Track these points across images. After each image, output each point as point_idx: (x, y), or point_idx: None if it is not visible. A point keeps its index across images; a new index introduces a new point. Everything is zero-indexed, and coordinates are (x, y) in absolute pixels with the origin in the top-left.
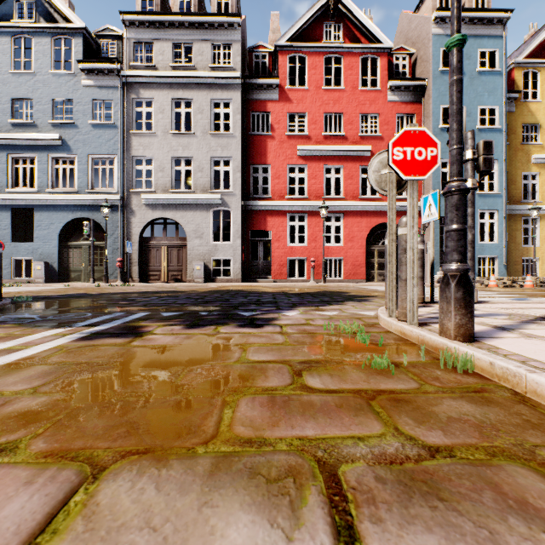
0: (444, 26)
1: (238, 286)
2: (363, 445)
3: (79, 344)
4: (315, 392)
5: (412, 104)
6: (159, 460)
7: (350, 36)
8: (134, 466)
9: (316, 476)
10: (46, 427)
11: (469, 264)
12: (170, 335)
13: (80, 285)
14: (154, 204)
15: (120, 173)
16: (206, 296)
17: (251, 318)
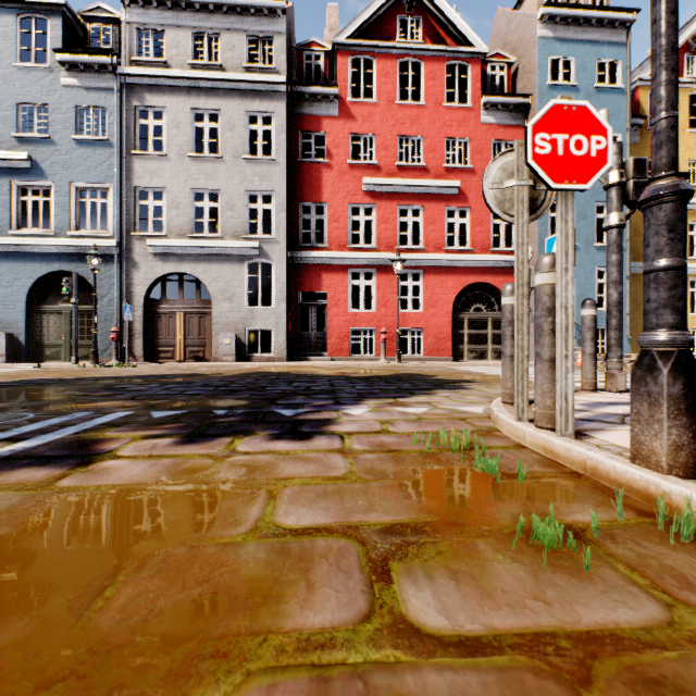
0: (554, 27)
1: (283, 367)
2: None
3: None
4: (432, 654)
5: (512, 128)
6: None
7: (432, 35)
8: None
9: None
10: None
11: (614, 336)
12: (144, 461)
13: (56, 366)
14: (165, 254)
15: (117, 209)
16: (233, 382)
17: (294, 420)
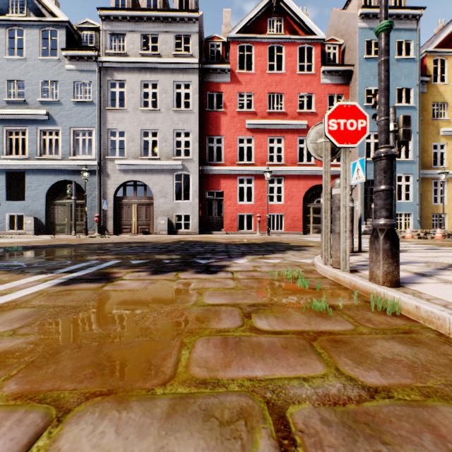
0: (368, 21)
1: (196, 237)
2: (308, 386)
3: (58, 289)
4: (263, 334)
5: (341, 86)
6: (120, 402)
7: (290, 29)
8: (96, 408)
9: (266, 418)
10: (19, 368)
11: None
12: (137, 281)
13: (64, 237)
14: (126, 169)
15: (97, 143)
16: (169, 246)
17: (207, 265)
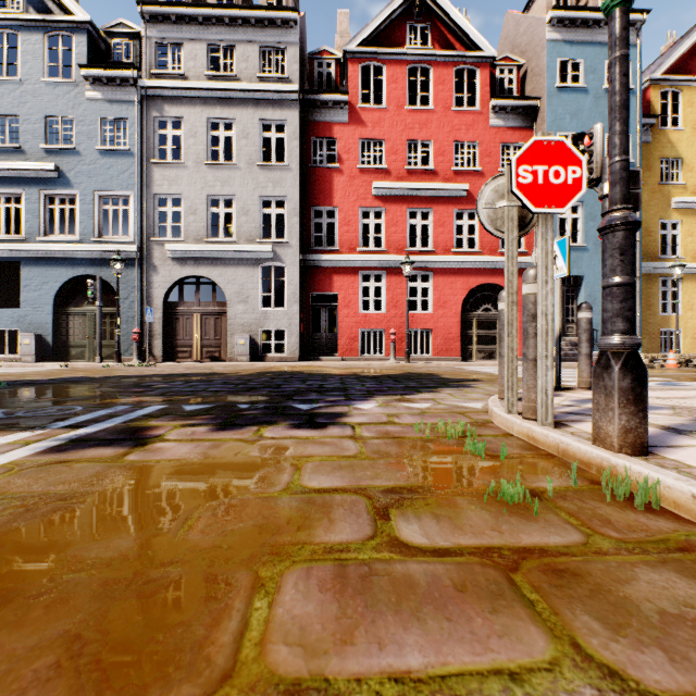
0: (563, 30)
1: (295, 366)
2: None
3: (43, 459)
4: (414, 555)
5: (521, 130)
6: None
7: (441, 40)
8: None
9: None
10: None
11: None
12: (188, 443)
13: (82, 365)
14: (183, 258)
15: (137, 216)
16: (250, 381)
17: (310, 413)
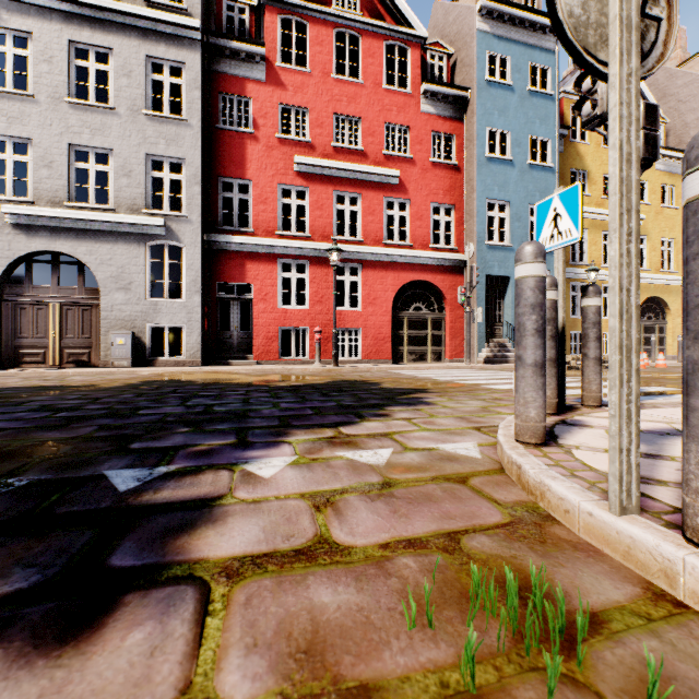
0: (492, 23)
1: (194, 373)
2: None
3: None
4: None
5: (452, 121)
6: None
7: (371, 9)
8: None
9: None
10: None
11: None
12: None
13: None
14: (32, 226)
15: None
16: (95, 401)
17: (122, 510)
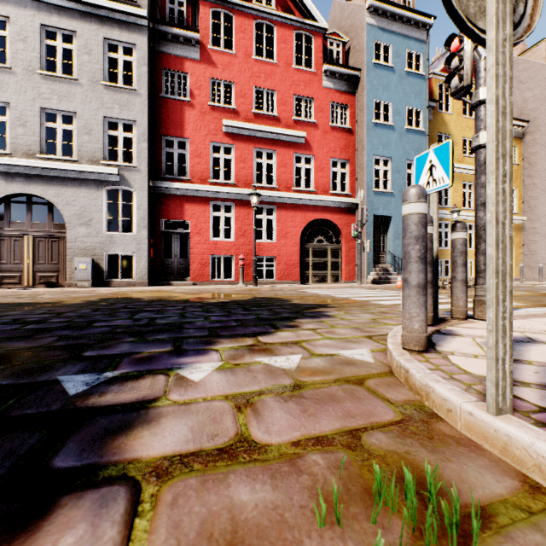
0: (377, 18)
1: (142, 292)
2: None
3: None
4: None
5: (346, 94)
6: None
7: (283, 5)
8: None
9: None
10: None
11: (484, 261)
12: None
13: None
14: (9, 173)
15: None
16: (59, 315)
17: (69, 412)
